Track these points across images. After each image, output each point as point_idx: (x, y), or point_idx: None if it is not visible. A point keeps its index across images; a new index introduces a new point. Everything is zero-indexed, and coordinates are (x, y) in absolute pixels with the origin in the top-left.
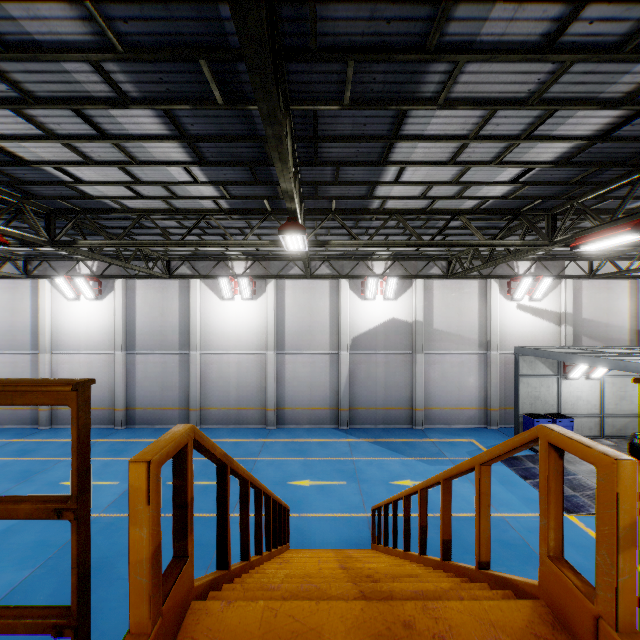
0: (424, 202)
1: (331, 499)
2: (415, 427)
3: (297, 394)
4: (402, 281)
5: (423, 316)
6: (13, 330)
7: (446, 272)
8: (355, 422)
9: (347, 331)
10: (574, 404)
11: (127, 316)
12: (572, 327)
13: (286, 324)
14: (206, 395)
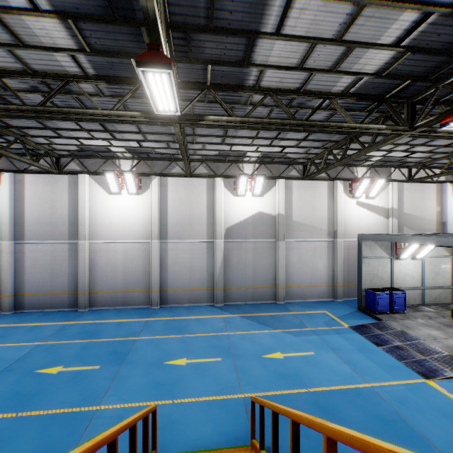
0: (300, 78)
1: (207, 379)
2: (278, 302)
3: (178, 277)
4: (267, 181)
5: (284, 210)
6: None
7: (302, 174)
8: (228, 300)
9: (222, 222)
10: (403, 279)
11: (16, 208)
12: (397, 219)
13: (168, 216)
14: (94, 280)
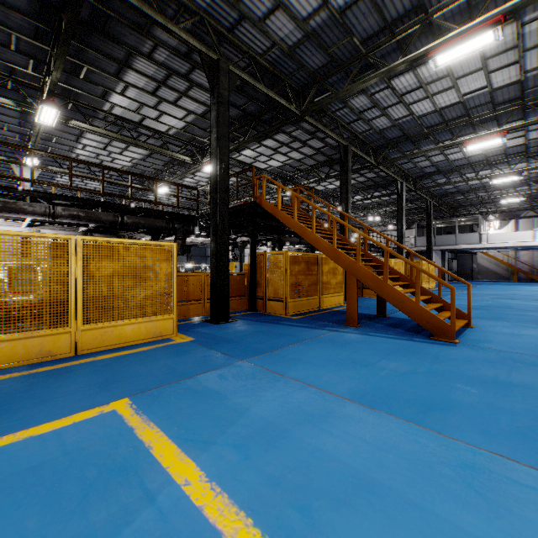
0: None
1: None
2: None
3: None
4: None
5: None
6: None
7: None
8: None
9: None
10: None
11: None
12: None
13: None
14: None
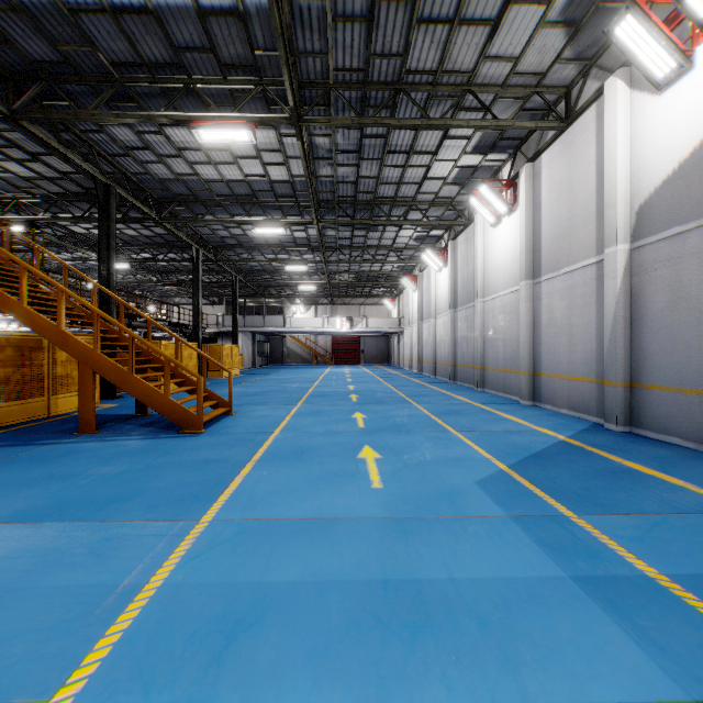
0: None
1: (317, 422)
2: None
3: (553, 350)
4: None
5: None
6: (428, 304)
7: None
8: (643, 422)
9: (615, 197)
10: None
11: (455, 276)
12: None
13: (542, 231)
14: (486, 352)
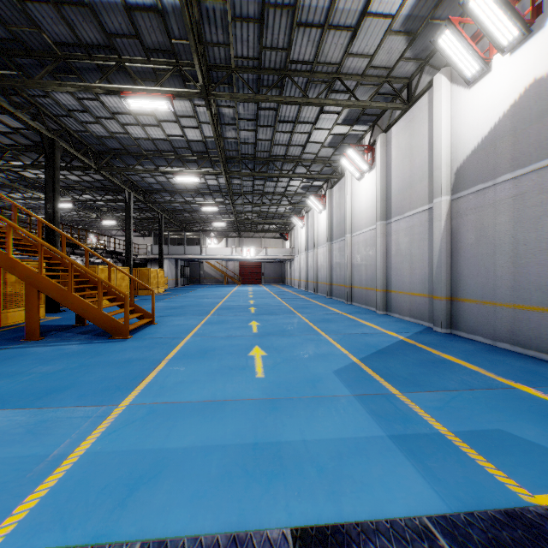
0: None
1: (221, 329)
2: None
3: (399, 273)
4: None
5: None
6: (312, 238)
7: None
8: (459, 325)
9: (441, 161)
10: None
11: (331, 216)
12: None
13: (392, 184)
14: (353, 274)
